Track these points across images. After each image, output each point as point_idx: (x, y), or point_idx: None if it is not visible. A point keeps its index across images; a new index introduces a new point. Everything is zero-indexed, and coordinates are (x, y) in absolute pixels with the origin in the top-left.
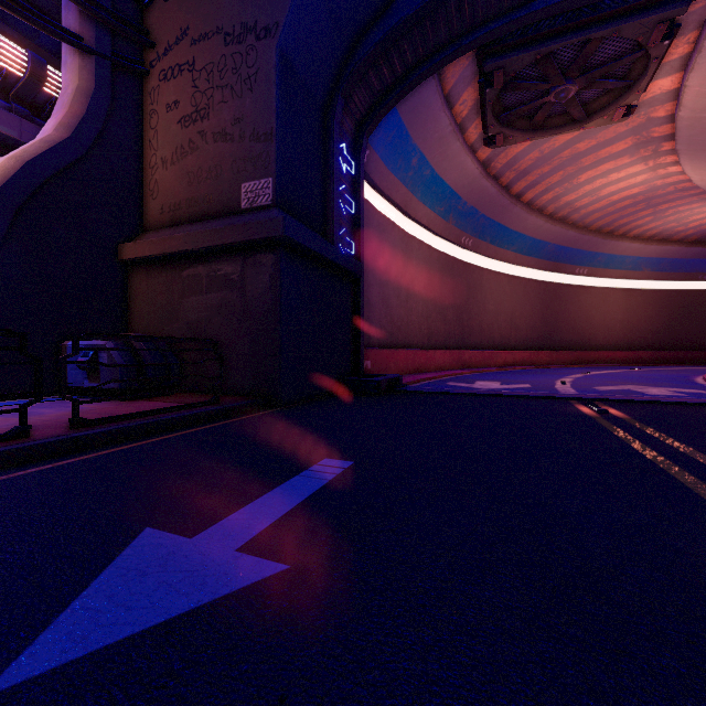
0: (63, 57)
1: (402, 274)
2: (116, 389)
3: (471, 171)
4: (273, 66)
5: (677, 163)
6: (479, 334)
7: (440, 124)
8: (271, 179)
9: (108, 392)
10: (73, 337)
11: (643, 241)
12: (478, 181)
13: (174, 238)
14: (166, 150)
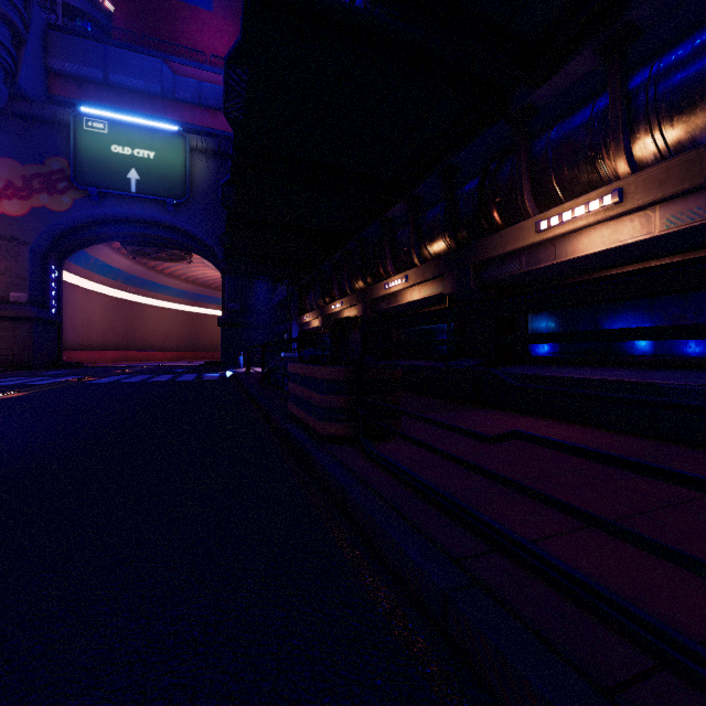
0: None
1: (85, 311)
2: None
3: (128, 263)
4: (28, 256)
5: None
6: (142, 342)
7: (106, 251)
8: (27, 294)
9: None
10: None
11: None
12: (133, 266)
13: None
14: None
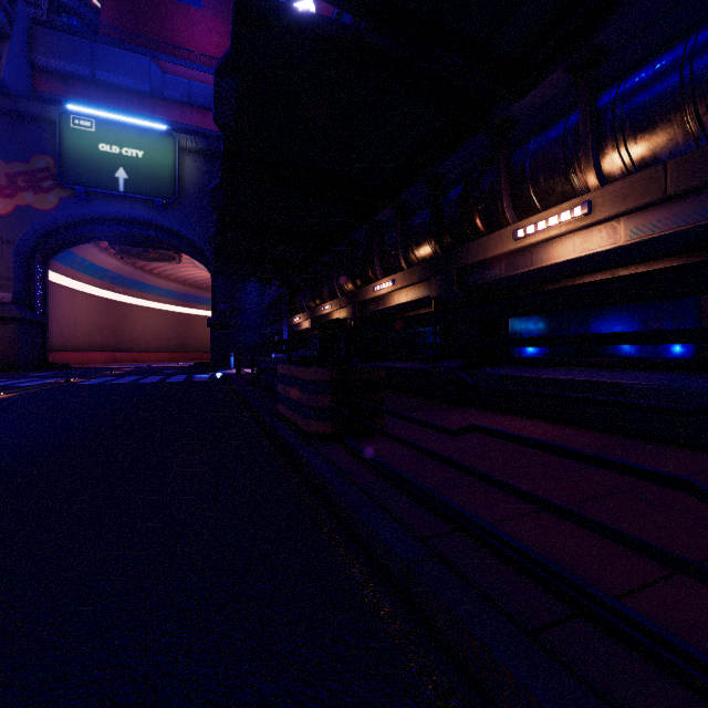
0: None
1: (71, 312)
2: None
3: (115, 263)
4: (12, 256)
5: None
6: (130, 343)
7: (93, 250)
8: (11, 294)
9: None
10: None
11: None
12: (121, 266)
13: None
14: None
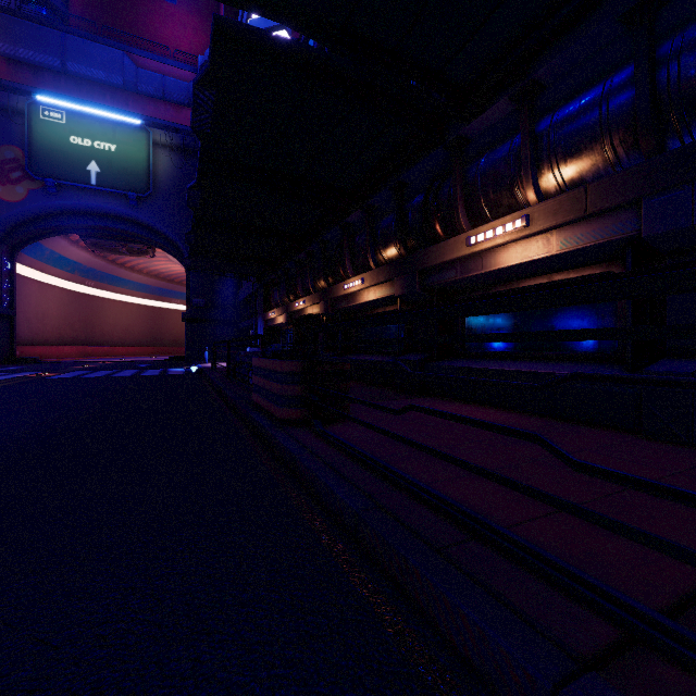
0: None
1: (40, 305)
2: None
3: (86, 256)
4: None
5: None
6: (101, 337)
7: (63, 243)
8: None
9: None
10: None
11: None
12: (92, 259)
13: None
14: None
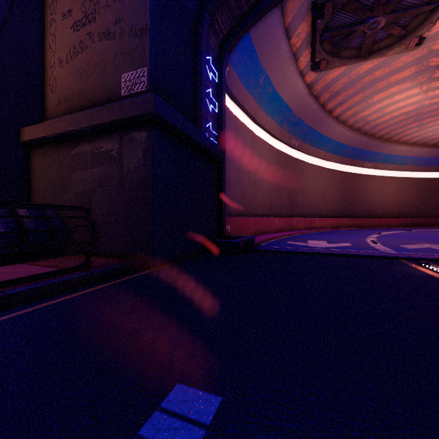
0: None
1: (251, 163)
2: None
3: (300, 91)
4: None
5: None
6: (302, 207)
7: (281, 50)
8: (146, 68)
9: None
10: None
11: (409, 145)
12: (304, 99)
13: (63, 120)
14: (61, 51)
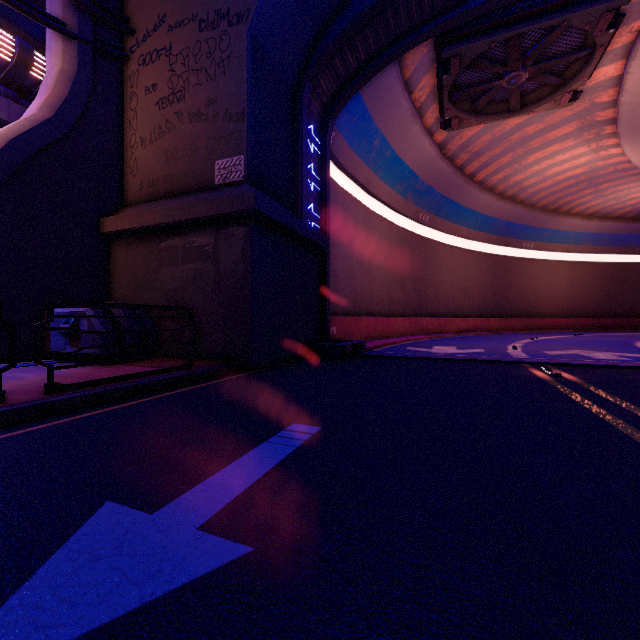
0: (47, 42)
1: (364, 247)
2: (96, 355)
3: (428, 152)
4: (244, 50)
5: (618, 146)
6: (435, 303)
7: (400, 108)
8: (243, 156)
9: (88, 357)
10: (48, 304)
11: (585, 217)
12: (434, 162)
13: (152, 212)
14: (144, 130)
